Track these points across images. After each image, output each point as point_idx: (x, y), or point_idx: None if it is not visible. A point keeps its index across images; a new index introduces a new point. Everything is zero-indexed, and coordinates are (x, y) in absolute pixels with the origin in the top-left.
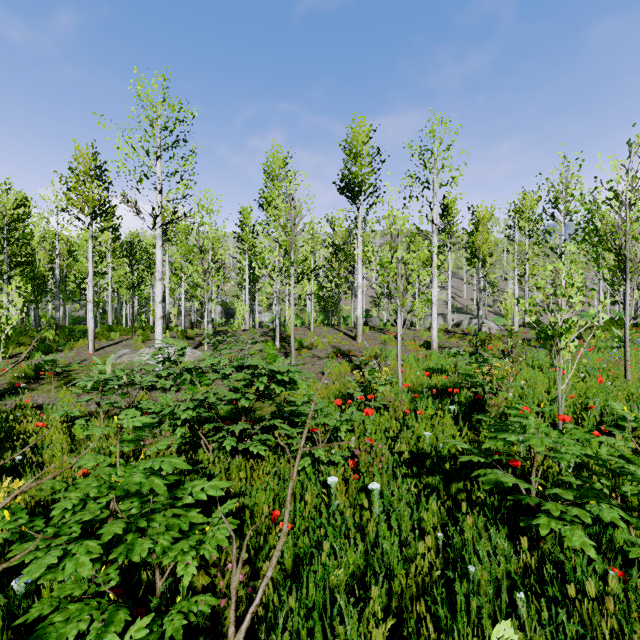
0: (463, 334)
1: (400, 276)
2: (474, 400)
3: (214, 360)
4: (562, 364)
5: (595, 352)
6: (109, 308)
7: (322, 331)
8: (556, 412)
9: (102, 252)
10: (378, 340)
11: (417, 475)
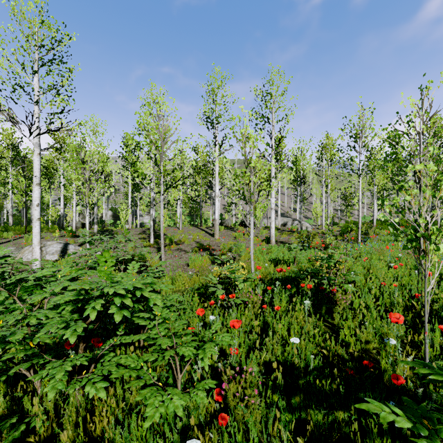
0: (290, 231)
1: (253, 184)
2: (318, 290)
3: (50, 270)
4: (430, 266)
5: (385, 244)
6: (10, 211)
7: (188, 230)
8: (386, 300)
9: (3, 164)
10: (231, 236)
11: (296, 409)
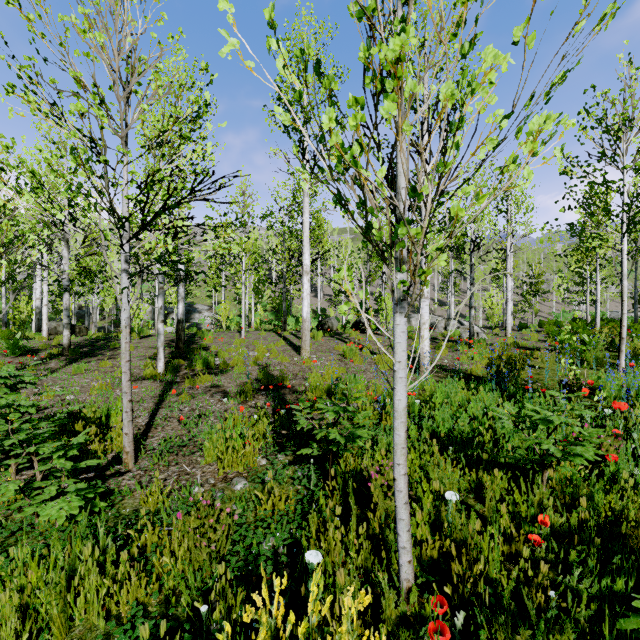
0: (448, 341)
1: (407, 168)
2: None
3: None
4: None
5: None
6: None
7: (257, 338)
8: None
9: None
10: (334, 353)
11: None
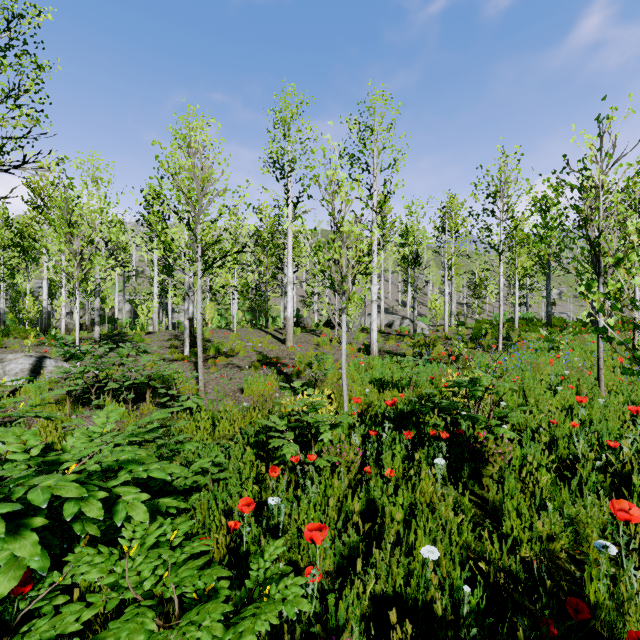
0: (398, 335)
1: (346, 262)
2: (452, 435)
3: None
4: None
5: (539, 355)
6: None
7: (247, 333)
8: (563, 450)
9: None
10: (311, 343)
11: None
